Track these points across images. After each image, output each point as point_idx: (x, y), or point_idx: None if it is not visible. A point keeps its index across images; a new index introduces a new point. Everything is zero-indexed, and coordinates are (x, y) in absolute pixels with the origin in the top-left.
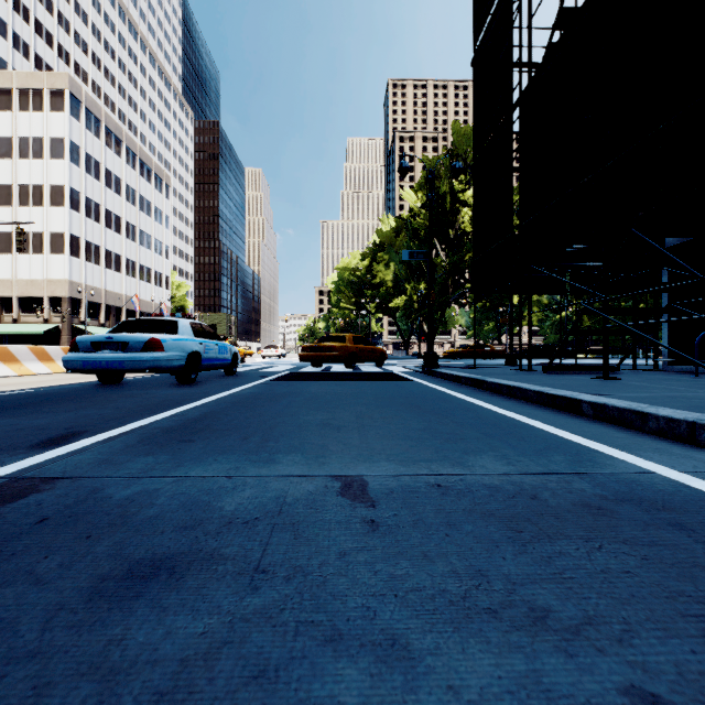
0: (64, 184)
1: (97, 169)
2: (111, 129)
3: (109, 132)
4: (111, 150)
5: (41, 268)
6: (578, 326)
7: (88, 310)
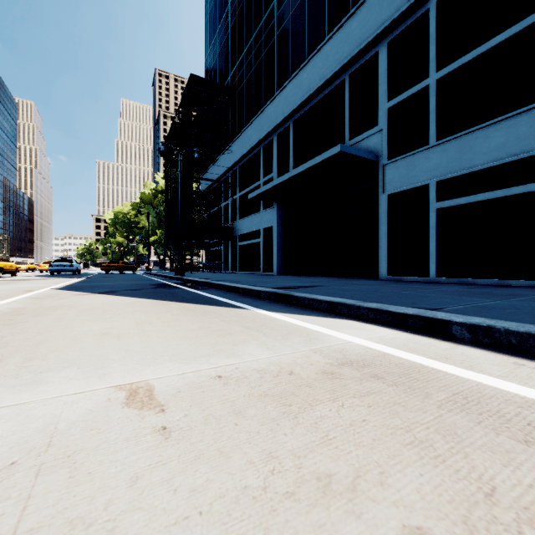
0: None
1: None
2: None
3: None
4: None
5: None
6: None
7: None
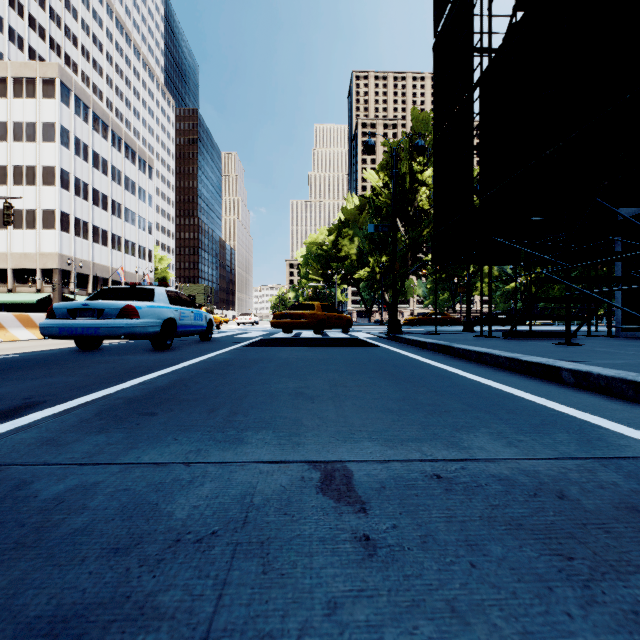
0: (55, 165)
1: (85, 151)
2: (99, 115)
3: (97, 118)
4: (99, 134)
5: (34, 242)
6: (526, 296)
7: (77, 280)
